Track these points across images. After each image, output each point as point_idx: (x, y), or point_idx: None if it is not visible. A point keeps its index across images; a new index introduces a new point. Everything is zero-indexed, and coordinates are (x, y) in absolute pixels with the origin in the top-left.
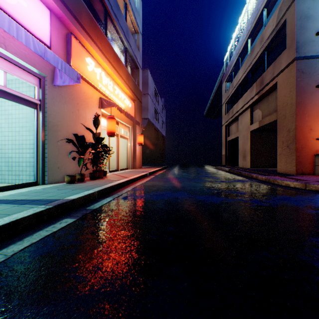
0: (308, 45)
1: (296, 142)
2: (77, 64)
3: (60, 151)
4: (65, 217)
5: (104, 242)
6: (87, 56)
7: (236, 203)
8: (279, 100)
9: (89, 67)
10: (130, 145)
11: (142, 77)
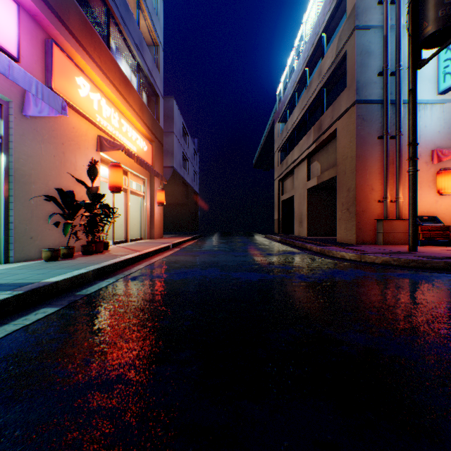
0: (370, 86)
1: (357, 205)
2: (61, 85)
3: (34, 214)
4: (43, 306)
5: (100, 333)
6: (79, 74)
7: (277, 280)
8: (339, 152)
9: (81, 90)
10: (146, 205)
11: (164, 108)
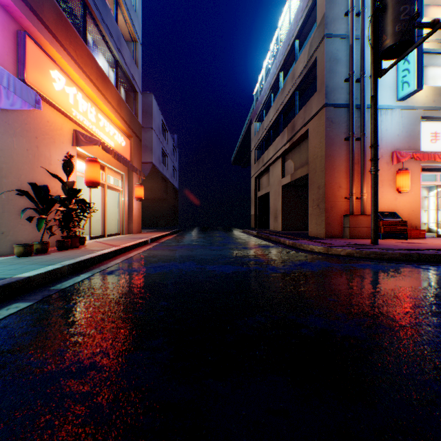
0: (338, 91)
1: (326, 201)
2: (35, 78)
3: (6, 208)
4: (15, 301)
5: (74, 325)
6: (54, 67)
7: (250, 272)
8: (310, 152)
9: (56, 84)
10: (124, 200)
11: (143, 103)
